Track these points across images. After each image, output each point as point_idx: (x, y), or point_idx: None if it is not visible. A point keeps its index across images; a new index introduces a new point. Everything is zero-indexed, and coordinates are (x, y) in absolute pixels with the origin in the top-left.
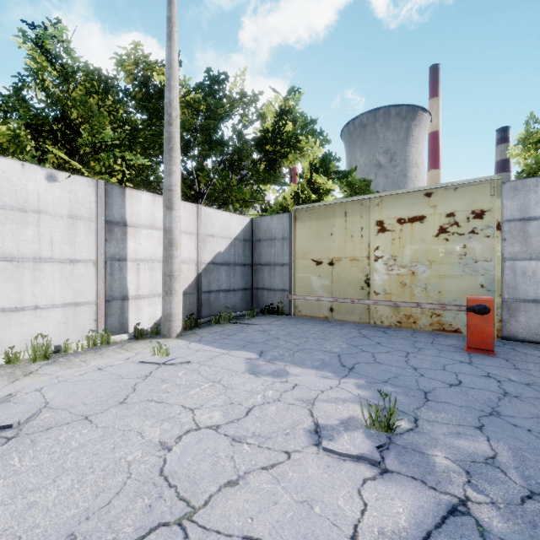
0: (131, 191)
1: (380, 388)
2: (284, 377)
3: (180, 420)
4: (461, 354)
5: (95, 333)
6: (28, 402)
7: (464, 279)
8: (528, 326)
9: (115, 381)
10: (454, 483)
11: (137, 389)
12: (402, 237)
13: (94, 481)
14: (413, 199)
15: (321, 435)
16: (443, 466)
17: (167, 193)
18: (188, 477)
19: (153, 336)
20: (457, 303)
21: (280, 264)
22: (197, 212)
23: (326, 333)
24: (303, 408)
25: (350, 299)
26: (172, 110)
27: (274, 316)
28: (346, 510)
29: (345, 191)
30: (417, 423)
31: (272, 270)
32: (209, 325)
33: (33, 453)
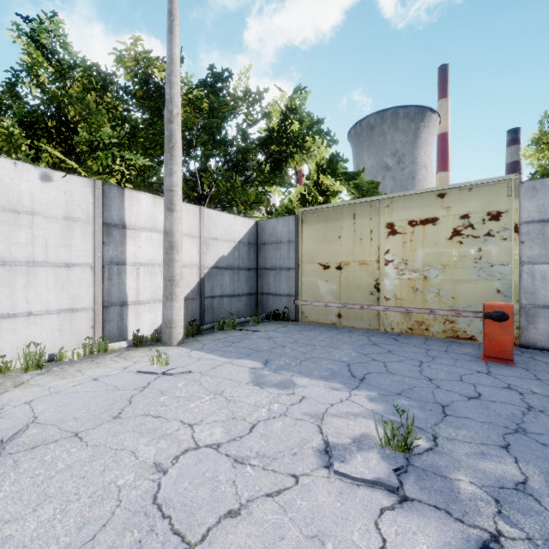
0: (130, 192)
1: (394, 401)
2: (291, 389)
3: (177, 438)
4: (478, 364)
5: (92, 341)
6: (15, 416)
7: (479, 284)
8: (548, 334)
9: (110, 393)
10: (483, 514)
11: (133, 402)
12: (414, 240)
13: (79, 510)
14: (426, 200)
15: (332, 456)
16: (469, 493)
17: (168, 194)
18: (184, 506)
19: (154, 343)
20: (472, 309)
21: (286, 268)
22: (199, 214)
23: (335, 341)
24: (311, 424)
25: (359, 305)
26: (173, 107)
27: (280, 323)
28: (362, 547)
29: (352, 194)
30: (436, 442)
31: (278, 274)
32: (212, 331)
33: (14, 476)
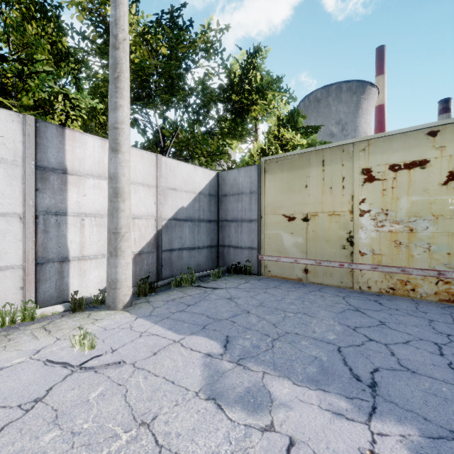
0: (72, 133)
1: None
2: (266, 412)
3: None
4: None
5: (14, 307)
6: None
7: None
8: None
9: None
10: None
11: None
12: (396, 187)
13: None
14: (412, 140)
15: None
16: None
17: (112, 132)
18: None
19: (97, 305)
20: None
21: (248, 220)
22: (156, 162)
23: (307, 304)
24: None
25: (338, 263)
26: (118, 31)
27: (241, 277)
28: None
29: None
30: None
31: (239, 226)
32: (168, 288)
33: None
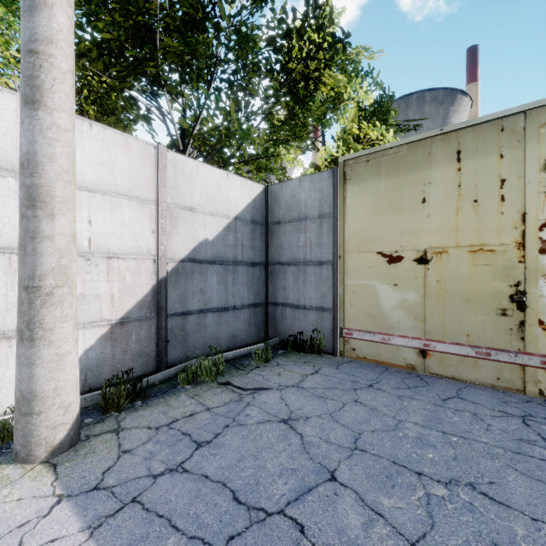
0: None
1: None
2: None
3: None
4: None
5: None
6: None
7: None
8: None
9: None
10: None
11: None
12: None
13: None
14: None
15: None
16: None
17: (24, 62)
18: None
19: (3, 443)
20: None
21: (315, 262)
22: (155, 159)
23: (458, 443)
24: None
25: (539, 358)
26: None
27: (306, 358)
28: None
29: None
30: None
31: (301, 273)
32: (173, 388)
33: None
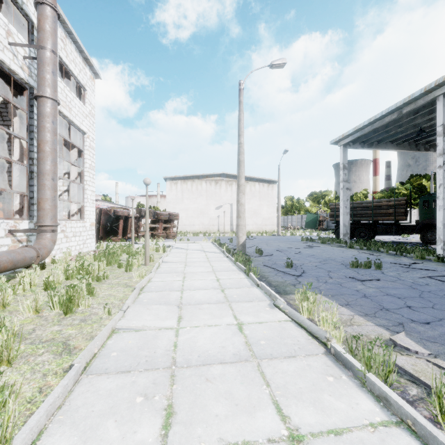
0: None
1: None
2: None
3: None
4: None
5: None
6: None
7: None
8: None
9: None
10: None
11: None
12: None
13: None
14: None
15: None
16: None
17: None
18: None
19: None
20: None
21: None
22: None
23: None
24: None
25: None
26: None
27: None
28: None
29: None
30: None
31: None
32: None
33: None
